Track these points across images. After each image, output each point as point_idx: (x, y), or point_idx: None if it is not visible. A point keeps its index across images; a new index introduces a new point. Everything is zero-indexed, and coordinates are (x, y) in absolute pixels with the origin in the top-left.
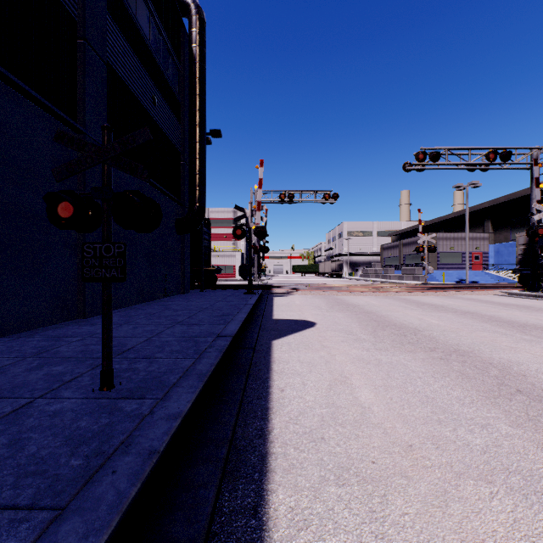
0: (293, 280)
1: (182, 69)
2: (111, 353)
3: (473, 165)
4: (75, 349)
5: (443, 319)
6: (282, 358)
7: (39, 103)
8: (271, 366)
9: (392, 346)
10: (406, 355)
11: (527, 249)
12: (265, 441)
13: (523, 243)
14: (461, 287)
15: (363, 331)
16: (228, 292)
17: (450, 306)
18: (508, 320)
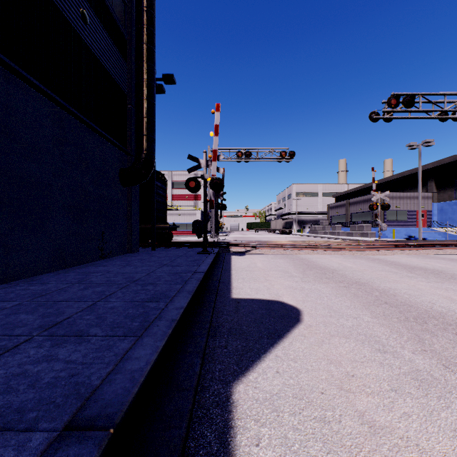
0: (249, 236)
1: (129, 2)
2: None
3: (445, 115)
4: None
5: None
6: None
7: None
8: None
9: None
10: None
11: None
12: None
13: None
14: (425, 244)
15: (398, 337)
16: (182, 251)
17: (450, 271)
18: None
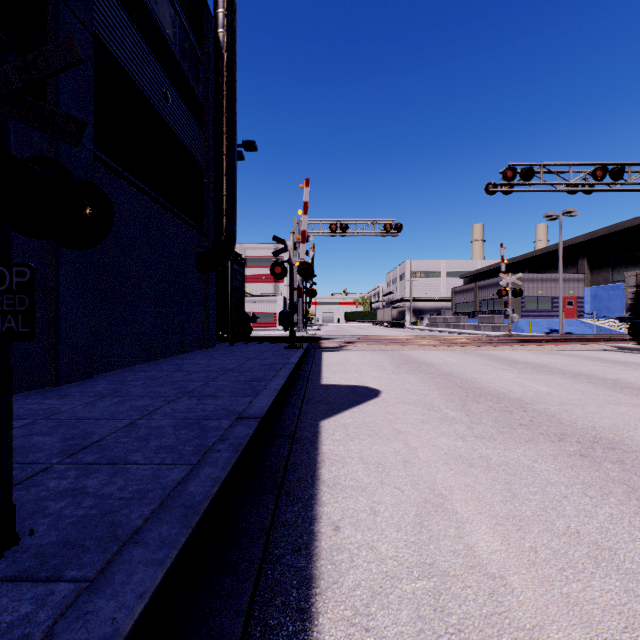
0: (347, 330)
1: (206, 63)
2: (9, 477)
3: (574, 186)
4: None
5: (552, 385)
6: (336, 454)
7: None
8: (319, 470)
9: (498, 431)
10: (525, 447)
11: (639, 291)
12: None
13: (634, 284)
14: (557, 339)
15: (448, 404)
16: (265, 346)
17: (553, 365)
18: None
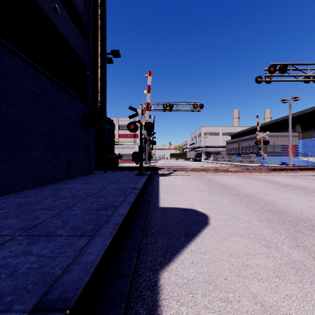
0: (171, 163)
1: (88, 0)
2: None
3: (308, 78)
4: None
5: None
6: None
7: None
8: None
9: None
10: None
11: None
12: None
13: None
14: (294, 168)
15: (279, 236)
16: (125, 173)
17: (312, 188)
18: None
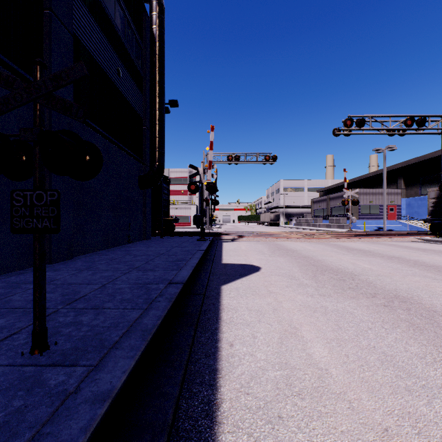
0: (239, 228)
1: (144, 48)
2: (44, 311)
3: (393, 131)
4: (27, 297)
5: (374, 263)
6: (231, 305)
7: (3, 64)
8: (220, 314)
9: (334, 292)
10: (350, 301)
11: (437, 202)
12: (212, 422)
13: (433, 197)
14: (382, 234)
15: (304, 275)
16: (184, 238)
17: (376, 251)
18: (432, 264)
